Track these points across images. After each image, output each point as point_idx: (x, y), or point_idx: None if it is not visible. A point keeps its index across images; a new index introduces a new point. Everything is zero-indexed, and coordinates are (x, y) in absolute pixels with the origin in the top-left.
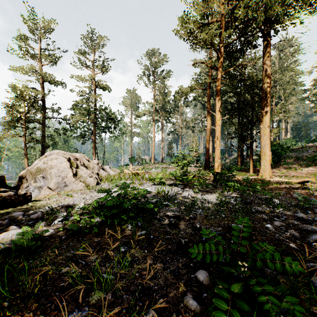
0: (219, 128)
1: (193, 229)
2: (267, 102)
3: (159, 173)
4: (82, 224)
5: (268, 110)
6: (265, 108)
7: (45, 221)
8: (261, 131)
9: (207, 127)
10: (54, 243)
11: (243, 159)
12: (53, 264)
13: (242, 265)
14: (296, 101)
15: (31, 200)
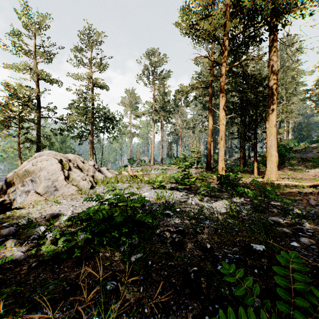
0: (223, 127)
1: (202, 249)
2: (274, 100)
3: (158, 175)
4: (60, 245)
5: (275, 109)
6: (271, 106)
7: (19, 237)
8: (267, 131)
9: (209, 126)
10: (19, 274)
11: (245, 160)
12: (4, 316)
13: (280, 316)
14: (298, 101)
15: (13, 208)
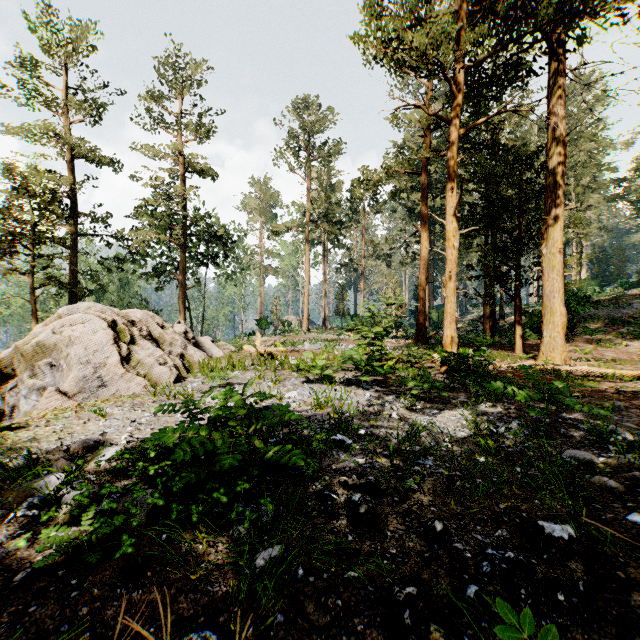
0: (453, 254)
1: (423, 534)
2: (558, 198)
3: (319, 354)
4: (86, 527)
5: (560, 215)
6: (553, 211)
7: None
8: (544, 261)
9: (422, 253)
10: None
11: (495, 323)
12: None
13: None
14: (600, 203)
15: (4, 427)
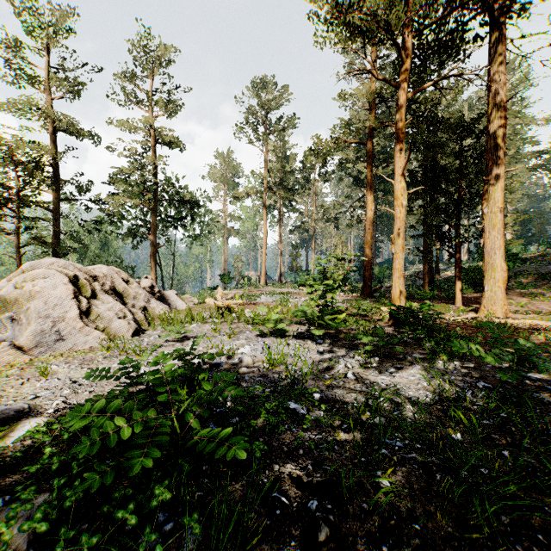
0: (402, 212)
1: None
2: (499, 160)
3: (273, 307)
4: None
5: (501, 176)
6: (494, 172)
7: None
8: (485, 220)
9: (368, 215)
10: None
11: (432, 278)
12: None
13: None
14: (523, 172)
15: None
